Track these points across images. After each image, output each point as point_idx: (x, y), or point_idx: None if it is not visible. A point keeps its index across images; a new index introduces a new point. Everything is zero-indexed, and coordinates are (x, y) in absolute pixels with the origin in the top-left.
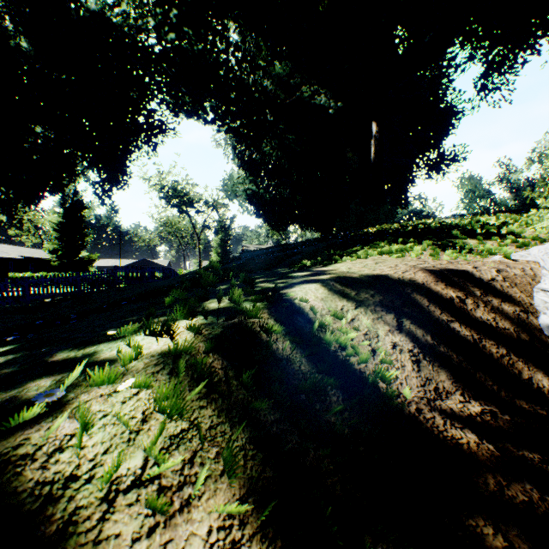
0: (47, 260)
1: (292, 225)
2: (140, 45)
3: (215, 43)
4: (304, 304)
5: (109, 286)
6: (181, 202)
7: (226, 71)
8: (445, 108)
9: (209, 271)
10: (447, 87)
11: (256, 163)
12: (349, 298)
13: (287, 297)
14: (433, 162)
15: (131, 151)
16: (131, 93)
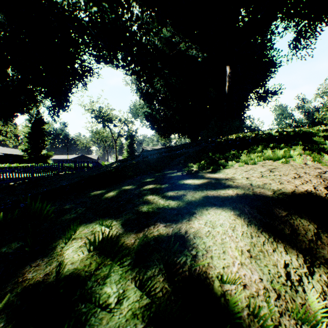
0: (21, 155)
1: (173, 134)
2: (75, 17)
3: (123, 13)
4: (231, 290)
5: (54, 173)
6: (104, 120)
7: (130, 33)
8: (270, 61)
9: (117, 165)
10: (270, 48)
11: (151, 95)
12: (286, 242)
13: (194, 268)
14: (261, 95)
15: (71, 86)
16: (71, 50)
